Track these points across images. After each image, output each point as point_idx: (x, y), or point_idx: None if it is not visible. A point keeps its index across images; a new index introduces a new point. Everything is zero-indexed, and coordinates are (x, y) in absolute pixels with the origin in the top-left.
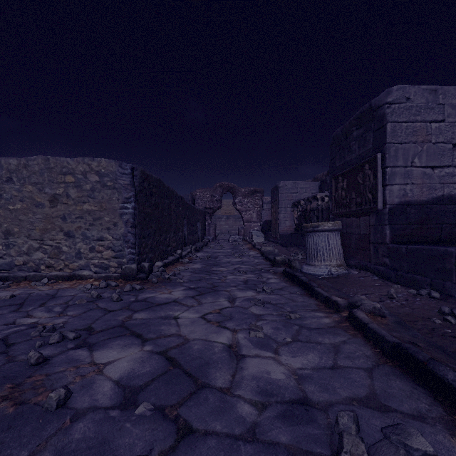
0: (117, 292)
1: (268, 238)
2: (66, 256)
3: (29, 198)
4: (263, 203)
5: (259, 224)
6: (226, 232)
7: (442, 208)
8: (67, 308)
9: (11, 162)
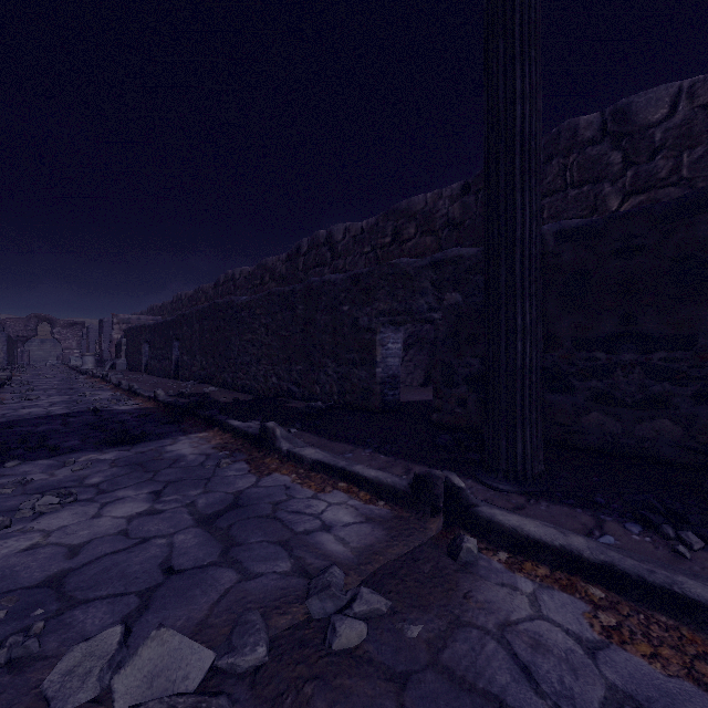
0: None
1: None
2: None
3: None
4: (84, 334)
5: (80, 351)
6: (40, 360)
7: None
8: None
9: None
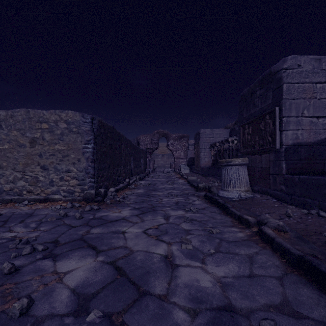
0: (80, 211)
1: (192, 170)
2: (42, 184)
3: (14, 140)
4: (189, 145)
5: (186, 160)
6: (161, 166)
7: (325, 148)
8: (40, 224)
9: (1, 113)
